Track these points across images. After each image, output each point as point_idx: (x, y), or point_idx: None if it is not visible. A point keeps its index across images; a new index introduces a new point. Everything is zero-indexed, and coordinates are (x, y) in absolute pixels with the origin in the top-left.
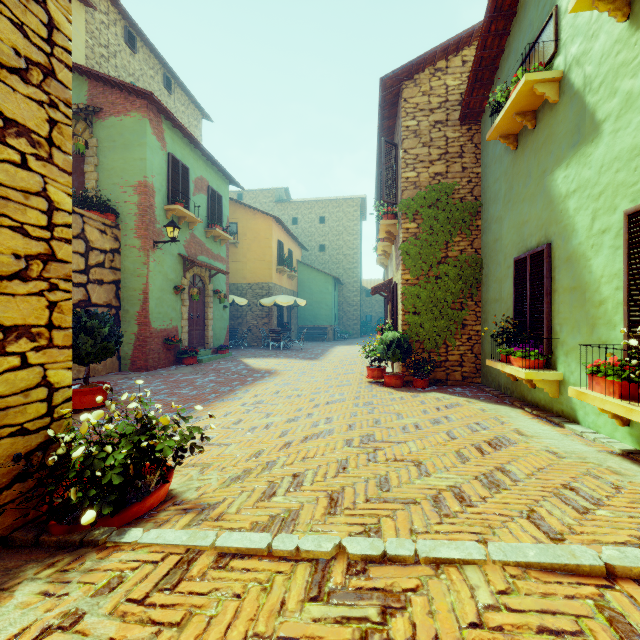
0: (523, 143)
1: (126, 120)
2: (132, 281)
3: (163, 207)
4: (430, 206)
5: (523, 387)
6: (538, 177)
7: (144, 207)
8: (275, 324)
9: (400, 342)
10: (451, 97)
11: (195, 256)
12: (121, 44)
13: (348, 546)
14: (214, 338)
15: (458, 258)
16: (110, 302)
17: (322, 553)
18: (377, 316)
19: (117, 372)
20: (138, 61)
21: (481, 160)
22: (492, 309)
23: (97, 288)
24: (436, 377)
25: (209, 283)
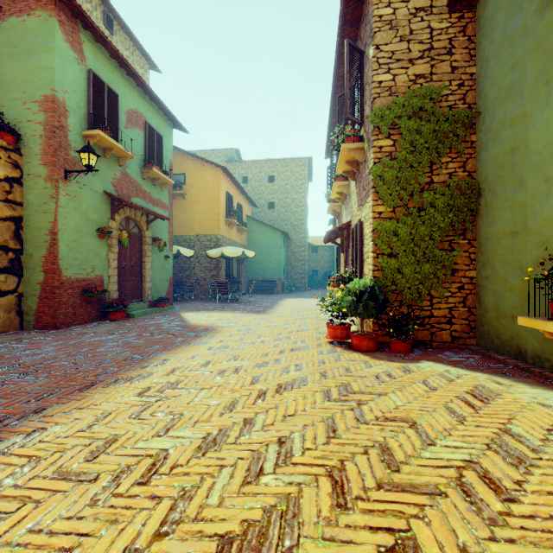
0: None
1: (29, 20)
2: (37, 218)
3: (81, 132)
4: (410, 117)
5: None
6: None
7: (51, 127)
8: (224, 276)
9: (373, 292)
10: None
11: (128, 197)
12: None
13: None
14: (153, 290)
15: (447, 183)
16: (5, 243)
17: None
18: (322, 271)
19: (16, 331)
20: None
21: (477, 56)
22: (502, 247)
23: None
24: (417, 337)
25: (146, 229)
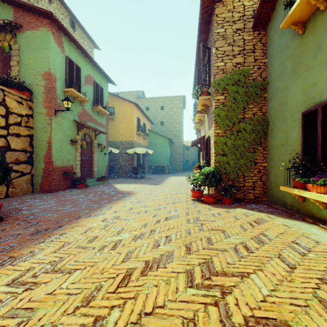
0: (311, 26)
1: (37, 32)
2: (41, 135)
3: (62, 89)
4: (233, 84)
5: (311, 207)
6: None
7: (48, 88)
8: (135, 164)
9: (214, 174)
10: (247, 13)
11: (85, 122)
12: None
13: None
14: (98, 172)
15: (252, 118)
16: (25, 148)
17: None
18: (192, 160)
19: (30, 193)
20: (53, 8)
21: (267, 54)
22: (277, 151)
23: (15, 139)
24: (237, 197)
25: (95, 139)
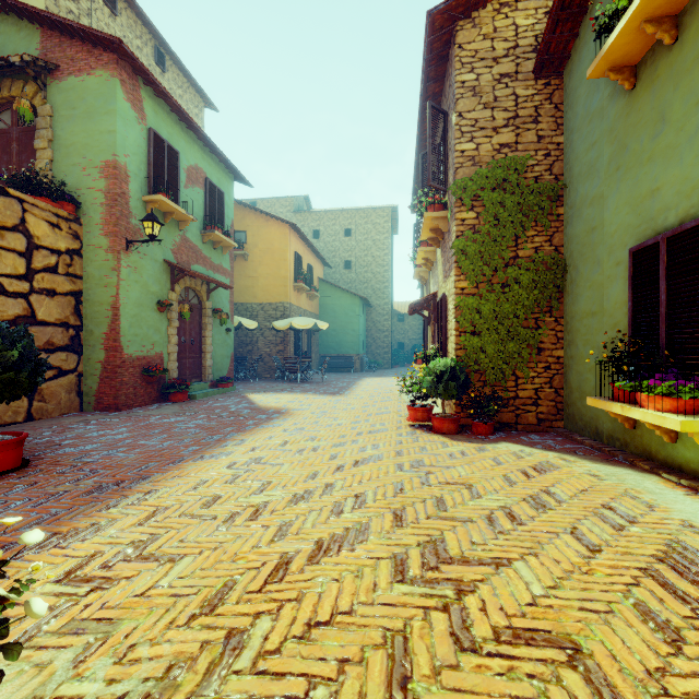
0: (648, 75)
1: (90, 80)
2: (97, 293)
3: (141, 198)
4: (494, 189)
5: (648, 439)
6: (682, 116)
7: (113, 195)
8: (292, 352)
9: (454, 372)
10: (522, 41)
11: (188, 265)
12: (97, 1)
13: None
14: (214, 368)
15: (533, 258)
16: (66, 320)
17: None
18: (411, 344)
19: (77, 413)
20: (120, 26)
21: (563, 126)
22: (584, 326)
23: (46, 300)
24: (502, 420)
25: (207, 300)
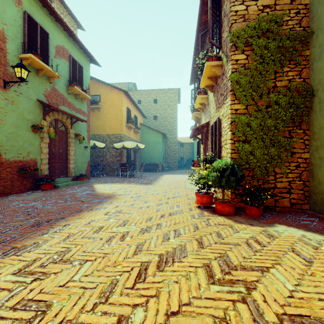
0: None
1: None
2: None
3: (18, 55)
4: (259, 38)
5: None
6: None
7: None
8: (125, 161)
9: (233, 169)
10: None
11: (56, 105)
12: None
13: None
14: (76, 169)
15: (288, 86)
16: None
17: None
18: (186, 158)
19: None
20: None
21: None
22: None
23: None
24: (264, 203)
25: (71, 128)
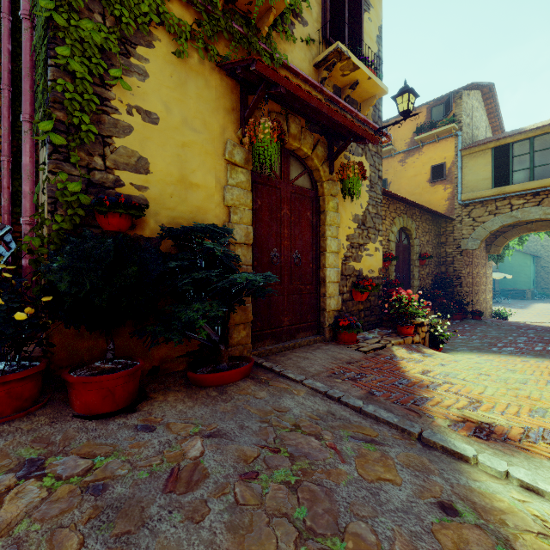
0: None
1: None
2: None
3: None
4: None
5: None
6: None
7: None
8: None
9: None
10: None
11: None
12: None
13: (545, 322)
14: None
15: None
16: None
17: (541, 323)
18: None
19: None
20: None
21: None
22: None
23: None
24: None
25: None
